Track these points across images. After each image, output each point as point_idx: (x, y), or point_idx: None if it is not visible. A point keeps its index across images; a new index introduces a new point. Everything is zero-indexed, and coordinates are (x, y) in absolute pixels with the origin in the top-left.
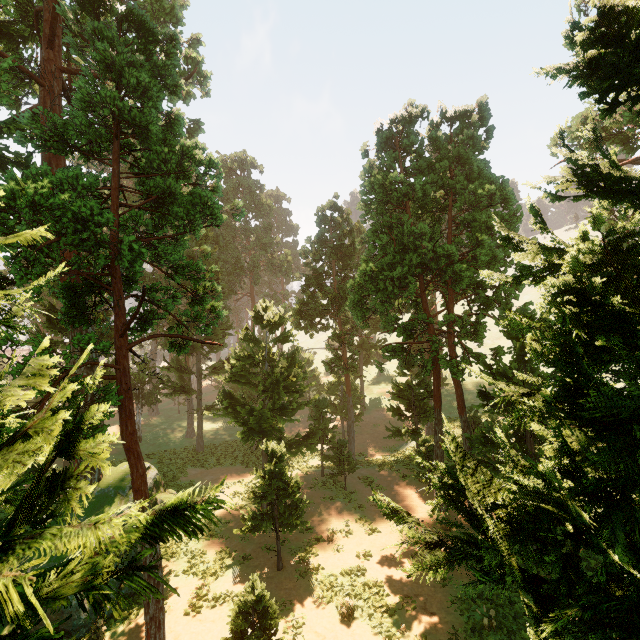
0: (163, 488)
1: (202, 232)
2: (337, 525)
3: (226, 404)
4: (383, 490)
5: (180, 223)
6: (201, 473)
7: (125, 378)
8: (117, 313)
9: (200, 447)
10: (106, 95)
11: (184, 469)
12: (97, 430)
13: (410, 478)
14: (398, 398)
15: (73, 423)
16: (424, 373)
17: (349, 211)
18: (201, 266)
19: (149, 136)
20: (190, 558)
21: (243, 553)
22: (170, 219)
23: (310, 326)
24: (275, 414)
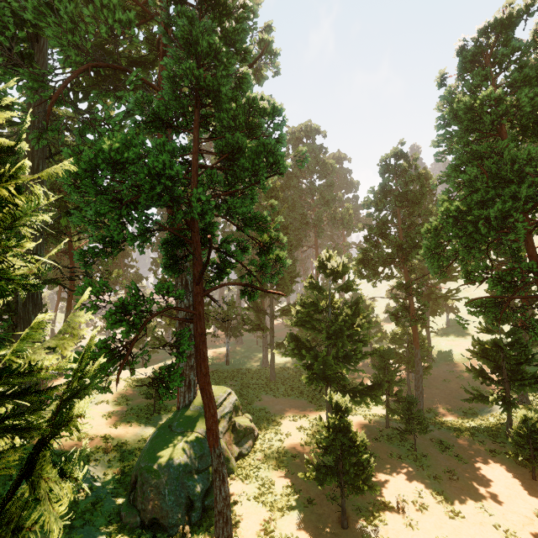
0: (241, 412)
1: (269, 186)
2: (408, 492)
3: (292, 346)
4: (464, 462)
5: (246, 174)
6: (272, 401)
7: (200, 323)
8: (195, 263)
9: (272, 377)
10: (186, 67)
11: (259, 395)
12: (173, 371)
13: (501, 455)
14: (482, 358)
15: (50, 424)
16: (519, 332)
17: (416, 155)
18: (267, 217)
19: (220, 98)
20: (260, 485)
21: (307, 495)
22: (240, 176)
23: (373, 275)
24: (338, 361)
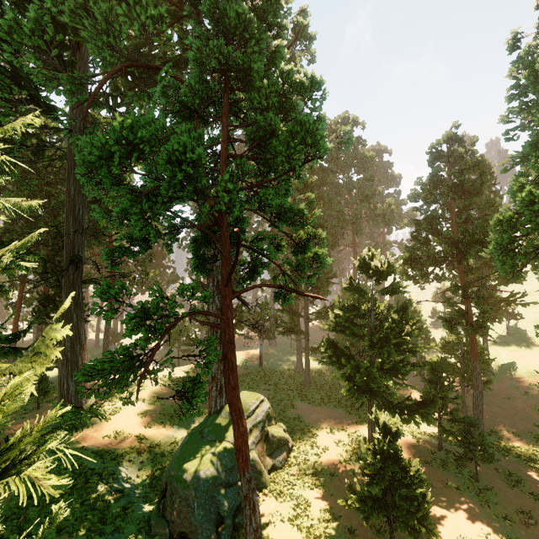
0: (274, 420)
1: (305, 176)
2: (471, 534)
3: (330, 353)
4: None
5: (279, 160)
6: (307, 409)
7: (228, 329)
8: (223, 262)
9: (307, 383)
10: (213, 46)
11: (293, 401)
12: (197, 385)
13: None
14: None
15: None
16: None
17: (475, 139)
18: (303, 210)
19: (251, 76)
20: (295, 505)
21: (348, 523)
22: (273, 165)
23: (421, 276)
24: (383, 373)
